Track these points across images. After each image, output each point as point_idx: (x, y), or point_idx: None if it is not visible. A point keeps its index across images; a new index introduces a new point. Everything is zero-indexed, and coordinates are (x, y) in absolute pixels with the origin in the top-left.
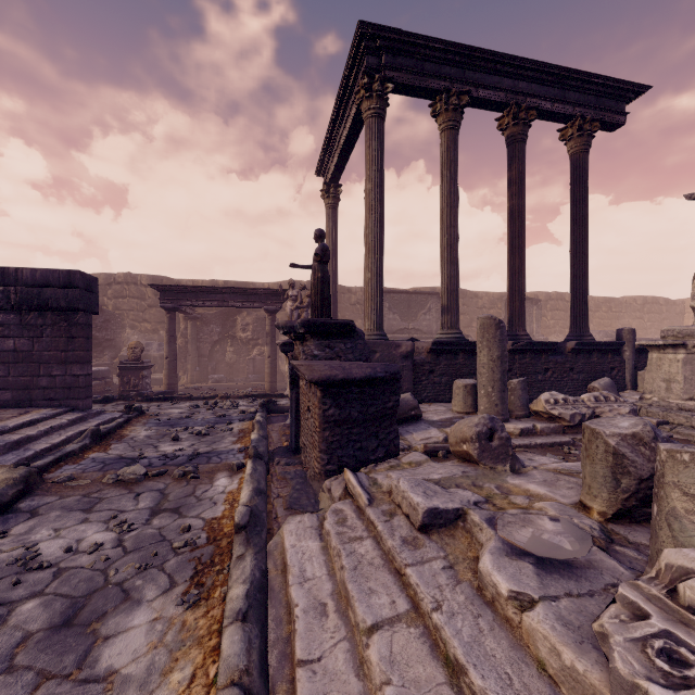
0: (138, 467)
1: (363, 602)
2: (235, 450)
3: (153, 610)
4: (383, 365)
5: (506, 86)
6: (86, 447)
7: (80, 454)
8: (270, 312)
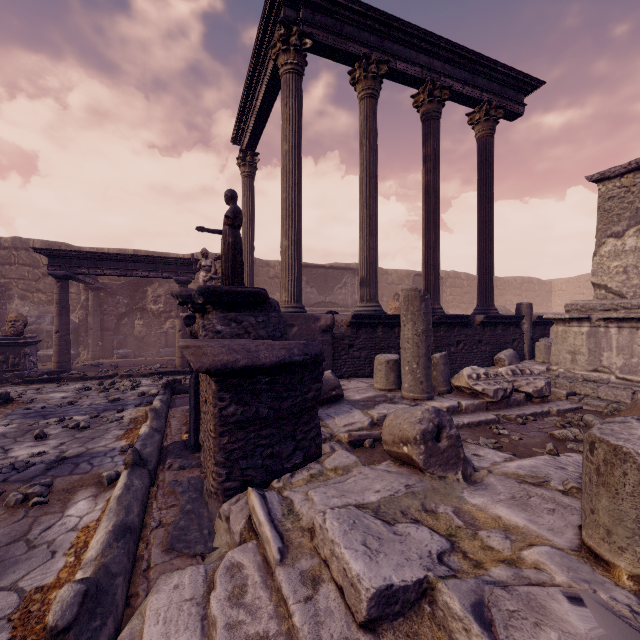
0: None
1: None
2: (116, 449)
3: None
4: (302, 344)
5: (422, 62)
6: None
7: None
8: (182, 282)
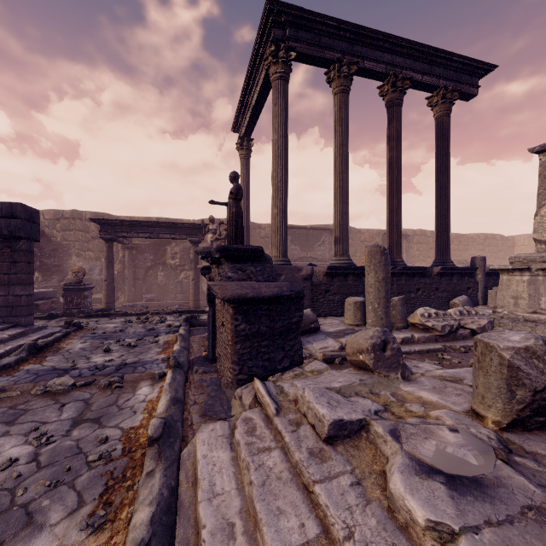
0: (67, 378)
1: (271, 525)
2: (159, 360)
3: (54, 537)
4: (289, 285)
5: (386, 60)
6: (22, 360)
7: (16, 366)
8: (194, 242)
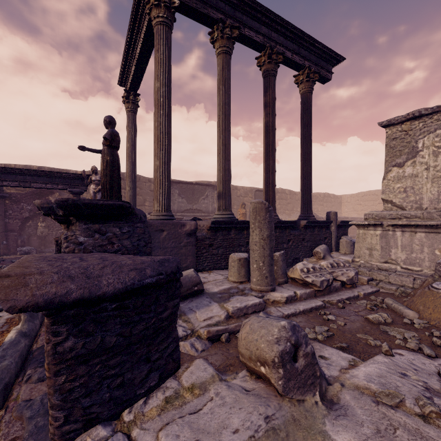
0: None
1: None
2: None
3: None
4: (157, 262)
5: (264, 32)
6: None
7: None
8: (75, 193)
